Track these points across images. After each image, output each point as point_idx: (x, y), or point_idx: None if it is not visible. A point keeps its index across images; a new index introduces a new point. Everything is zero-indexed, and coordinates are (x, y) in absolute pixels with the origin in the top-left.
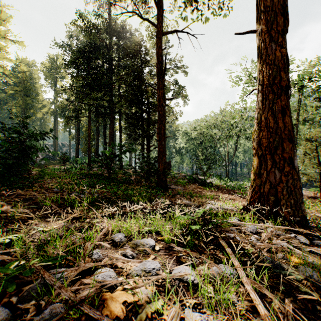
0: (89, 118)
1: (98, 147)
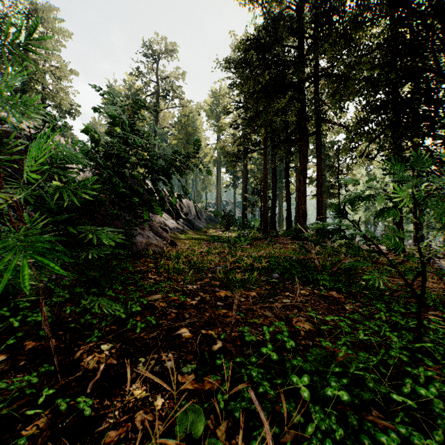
0: (265, 150)
1: (274, 202)
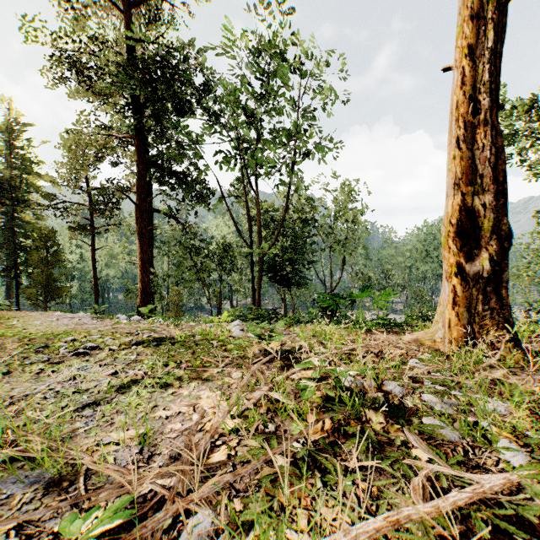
0: None
1: None
